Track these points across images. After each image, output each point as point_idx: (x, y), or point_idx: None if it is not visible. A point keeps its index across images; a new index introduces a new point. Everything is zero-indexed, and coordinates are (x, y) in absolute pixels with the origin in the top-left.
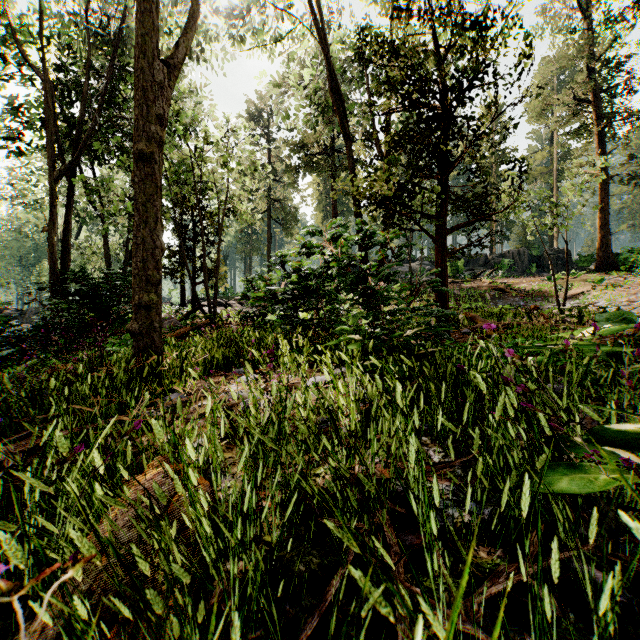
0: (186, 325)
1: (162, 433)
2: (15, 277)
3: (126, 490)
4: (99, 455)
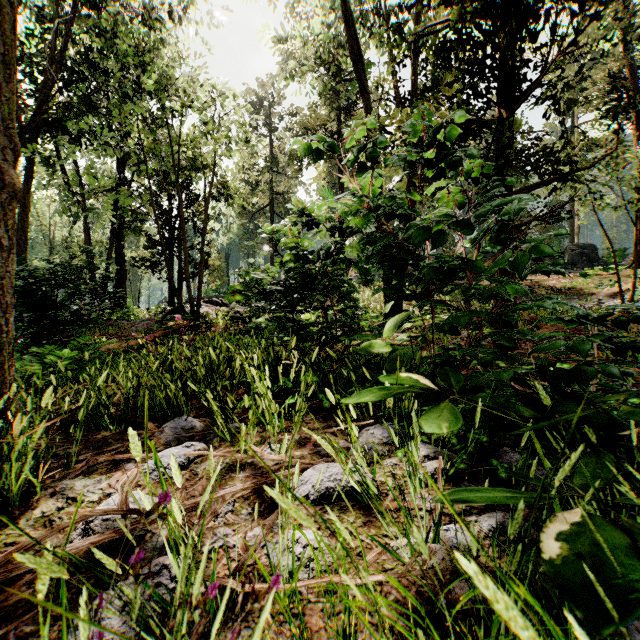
0: (161, 329)
1: None
2: None
3: None
4: None
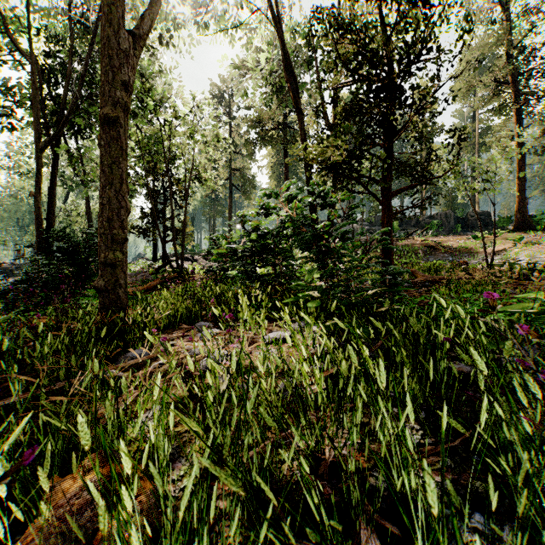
0: (156, 278)
1: (89, 436)
2: (13, 236)
3: (44, 508)
4: (4, 469)
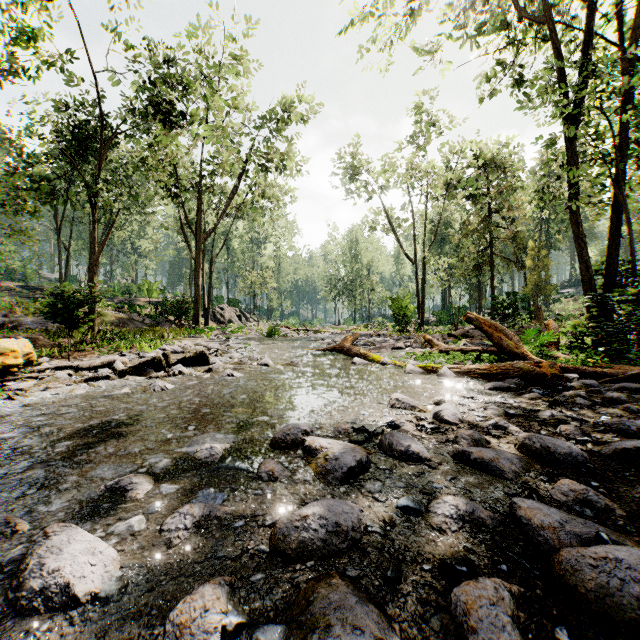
0: None
1: None
2: None
3: None
4: None
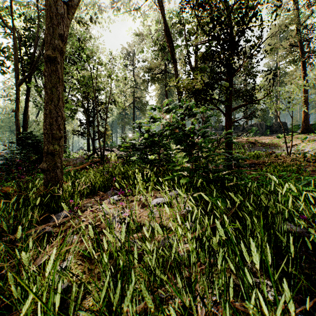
0: (88, 162)
1: None
2: (7, 137)
3: None
4: None
